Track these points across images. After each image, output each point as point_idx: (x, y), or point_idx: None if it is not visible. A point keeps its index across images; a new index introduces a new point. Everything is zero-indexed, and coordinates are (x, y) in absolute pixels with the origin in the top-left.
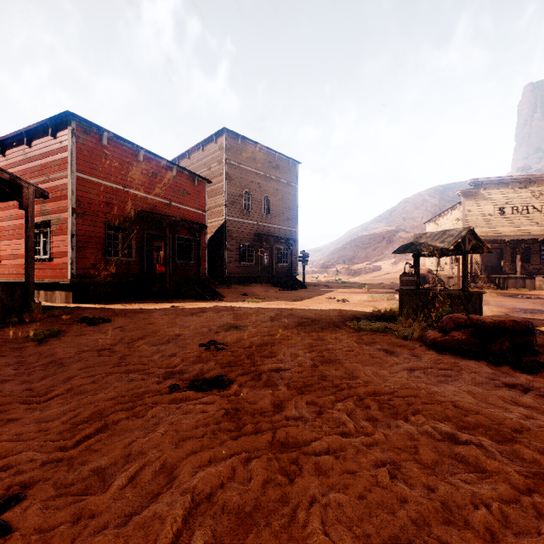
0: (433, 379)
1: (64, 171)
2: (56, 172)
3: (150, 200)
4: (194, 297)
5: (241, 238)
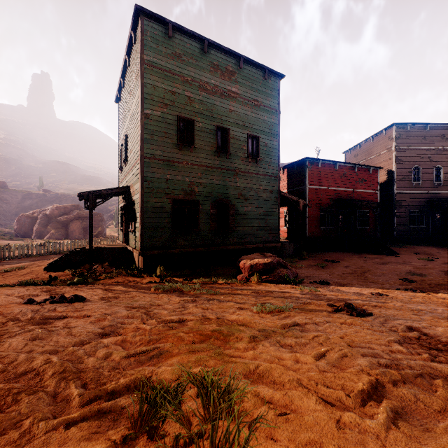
0: None
1: (302, 186)
2: (298, 186)
3: (341, 191)
4: (374, 253)
5: (410, 206)
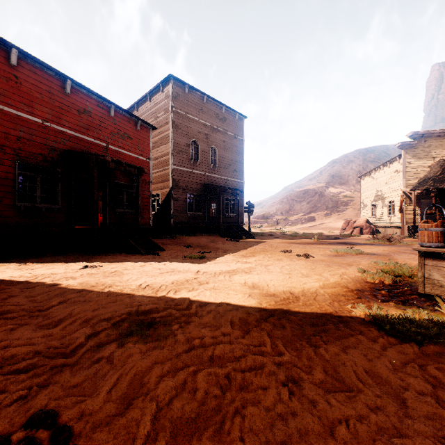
0: None
1: None
2: None
3: (80, 139)
4: (126, 251)
5: (188, 188)
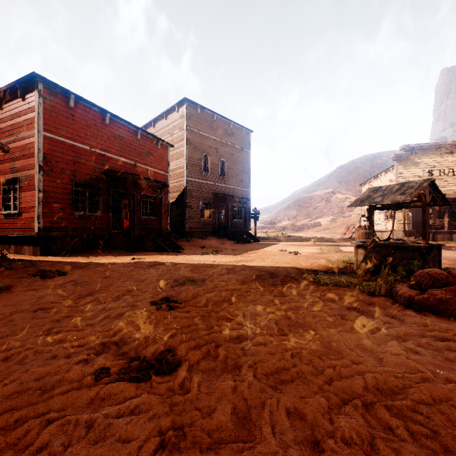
0: (439, 357)
1: (31, 130)
2: (24, 132)
3: (116, 160)
4: (156, 250)
5: (200, 197)
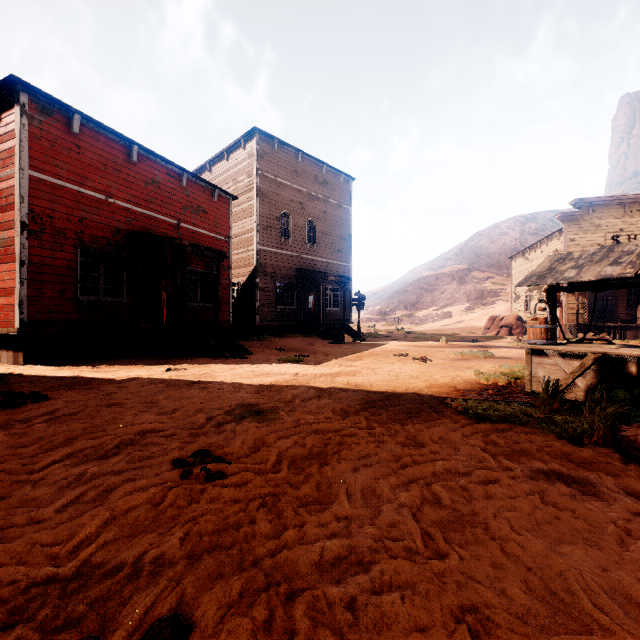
0: None
1: (10, 167)
2: None
3: (148, 217)
4: (207, 354)
5: (278, 274)
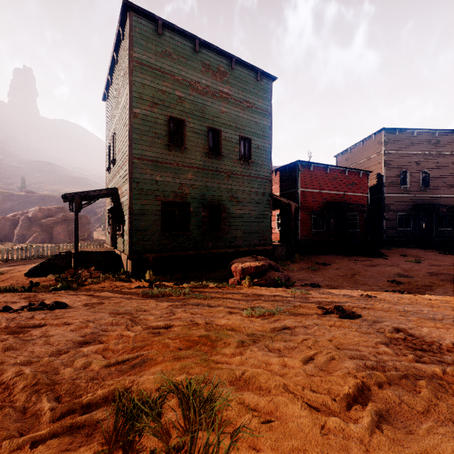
0: None
1: (294, 188)
2: (290, 189)
3: (332, 194)
4: (364, 255)
5: (398, 209)
